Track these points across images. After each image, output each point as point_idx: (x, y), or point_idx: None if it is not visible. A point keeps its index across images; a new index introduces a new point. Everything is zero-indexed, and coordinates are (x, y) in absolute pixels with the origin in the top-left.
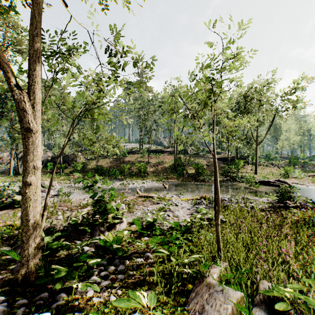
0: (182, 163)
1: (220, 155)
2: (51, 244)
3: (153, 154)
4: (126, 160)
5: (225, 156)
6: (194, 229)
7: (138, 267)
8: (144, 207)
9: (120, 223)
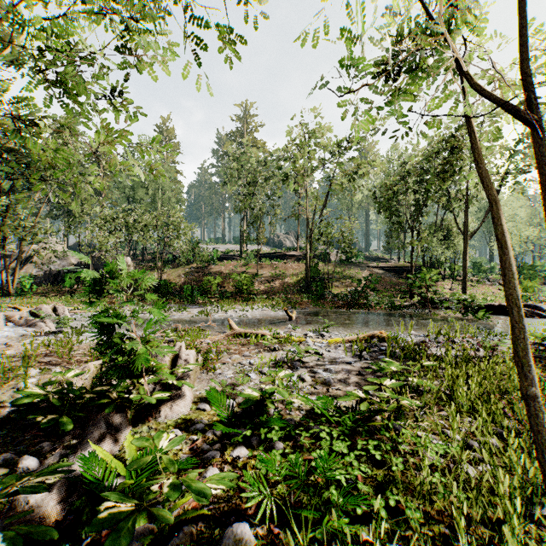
0: (321, 277)
1: (390, 263)
2: None
3: (266, 260)
4: (216, 271)
5: (400, 265)
6: (375, 417)
7: None
8: (243, 358)
9: (173, 401)
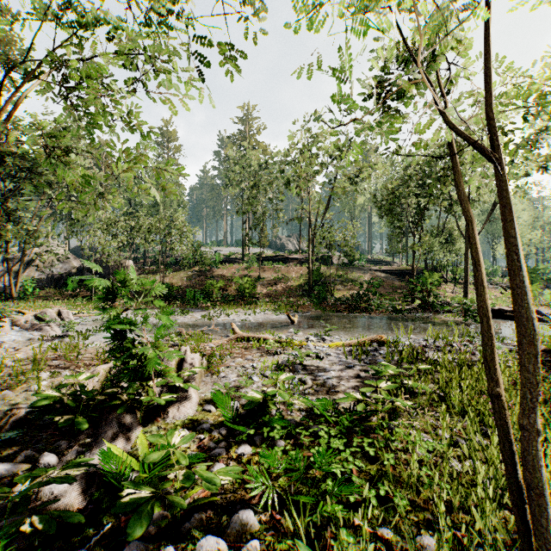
0: (323, 280)
1: (393, 266)
2: None
3: (268, 263)
4: (218, 274)
5: (402, 268)
6: (371, 418)
7: None
8: (246, 362)
9: (180, 403)
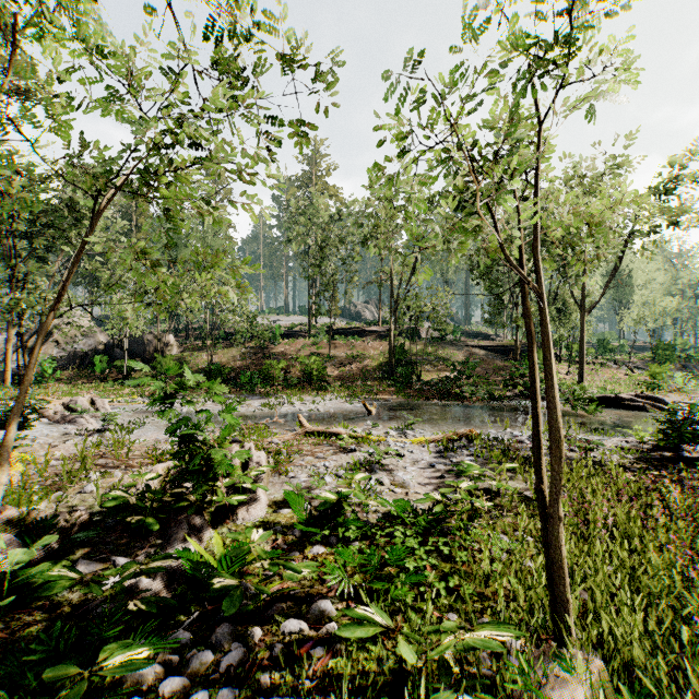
0: (408, 359)
1: (495, 340)
2: (29, 574)
3: (340, 338)
4: (278, 352)
5: (506, 343)
6: (451, 520)
7: (288, 654)
8: (316, 460)
9: (249, 504)
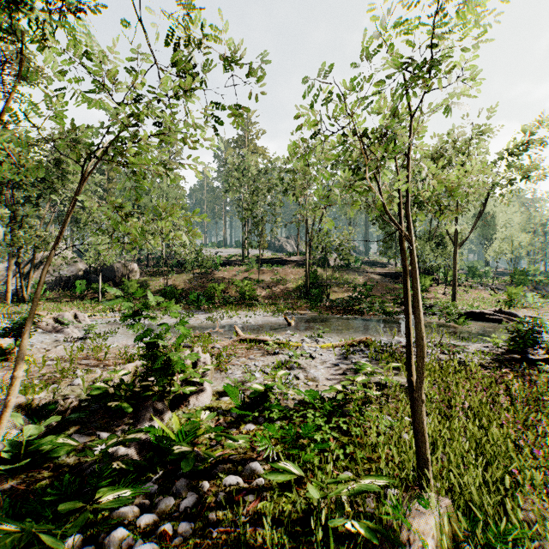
0: (320, 282)
1: (387, 268)
2: (38, 443)
3: (267, 266)
4: (219, 277)
5: (396, 270)
6: (350, 405)
7: (228, 500)
8: (249, 361)
9: (198, 394)
